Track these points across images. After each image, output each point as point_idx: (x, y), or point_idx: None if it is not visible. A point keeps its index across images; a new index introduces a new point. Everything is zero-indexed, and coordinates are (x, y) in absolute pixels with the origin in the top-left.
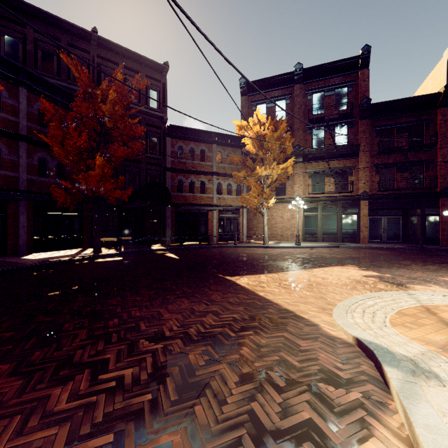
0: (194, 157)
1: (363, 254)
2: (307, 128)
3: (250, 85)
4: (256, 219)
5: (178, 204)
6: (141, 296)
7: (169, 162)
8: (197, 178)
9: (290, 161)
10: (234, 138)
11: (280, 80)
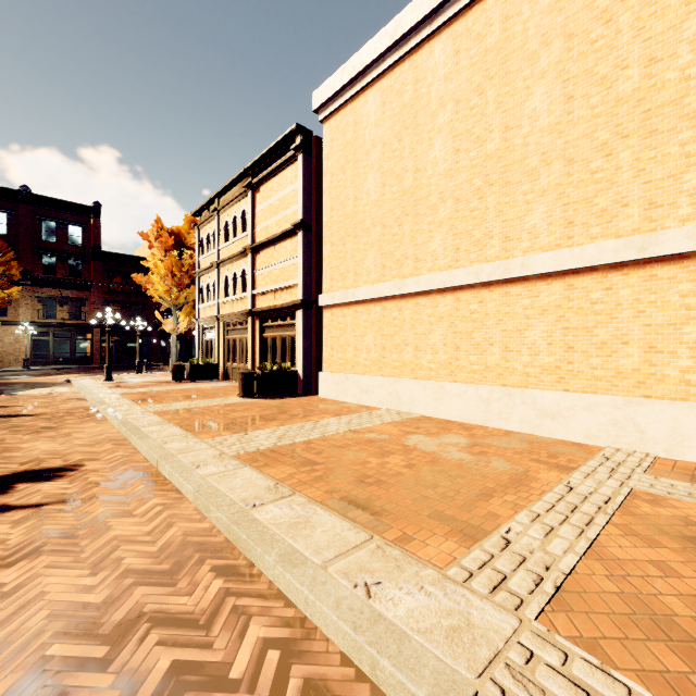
0: None
1: (90, 370)
2: (37, 252)
3: None
4: None
5: None
6: None
7: None
8: None
9: (18, 288)
10: None
11: None
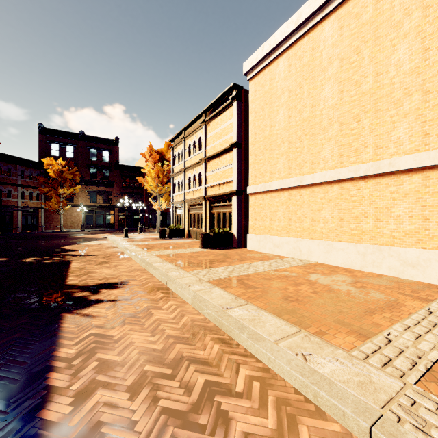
0: (2, 172)
1: (114, 231)
2: (87, 166)
3: (47, 129)
4: (52, 216)
5: None
6: (45, 240)
7: None
8: (5, 187)
9: (79, 186)
10: (34, 162)
11: (70, 134)
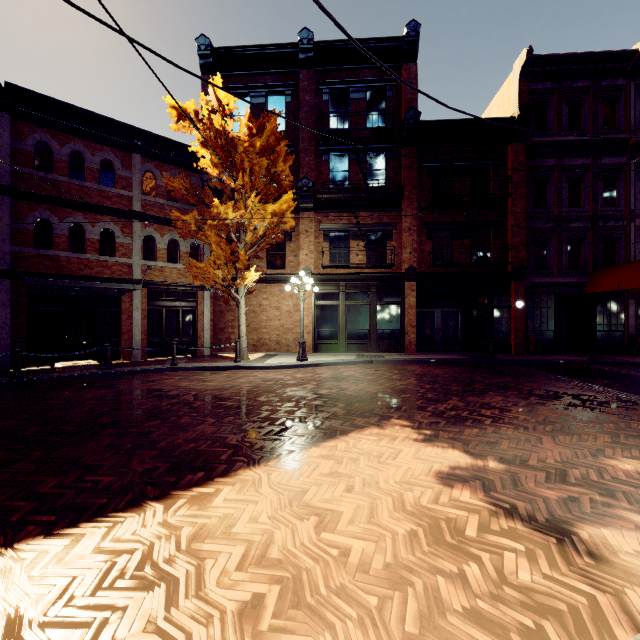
0: (85, 173)
1: (414, 378)
2: (322, 151)
3: (219, 54)
4: (231, 312)
5: (33, 274)
6: None
7: (4, 172)
8: (92, 220)
9: (286, 198)
10: (184, 151)
11: (274, 55)
